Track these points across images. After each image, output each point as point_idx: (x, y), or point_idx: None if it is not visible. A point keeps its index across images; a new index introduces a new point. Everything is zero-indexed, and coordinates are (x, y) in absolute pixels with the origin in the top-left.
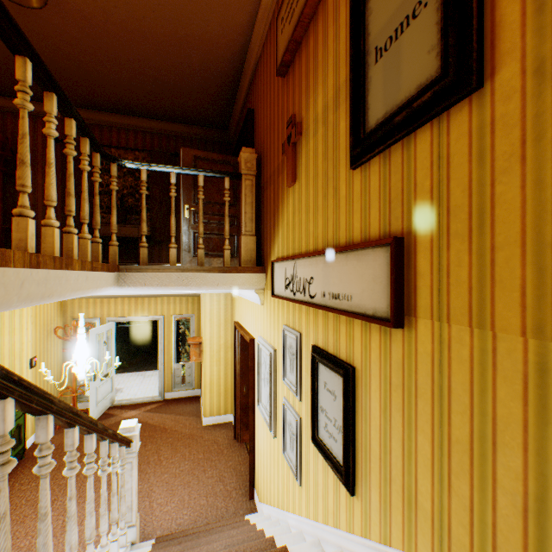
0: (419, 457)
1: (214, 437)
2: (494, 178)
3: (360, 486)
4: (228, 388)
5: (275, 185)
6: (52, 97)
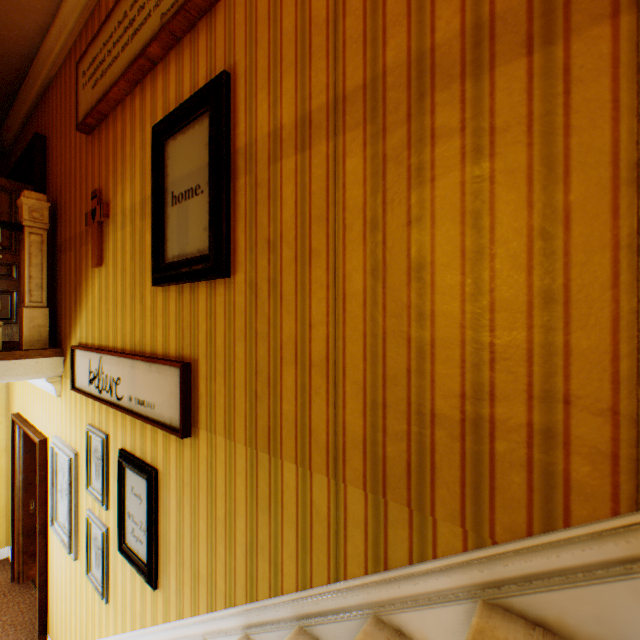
0: (201, 537)
1: None
2: (236, 341)
3: (163, 578)
4: (2, 510)
5: (78, 253)
6: None
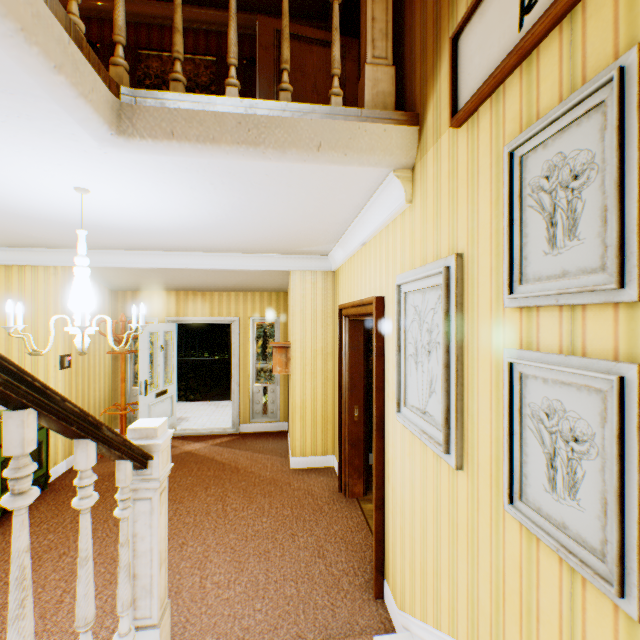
0: None
1: (307, 486)
2: None
3: None
4: (328, 416)
5: None
6: None
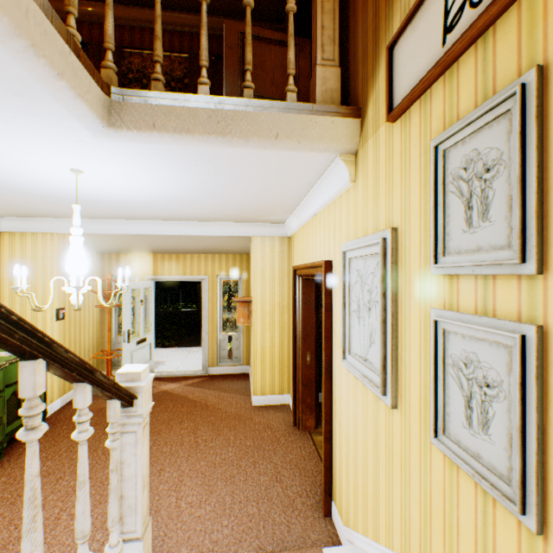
0: None
1: (266, 421)
2: None
3: None
4: (284, 361)
5: None
6: None
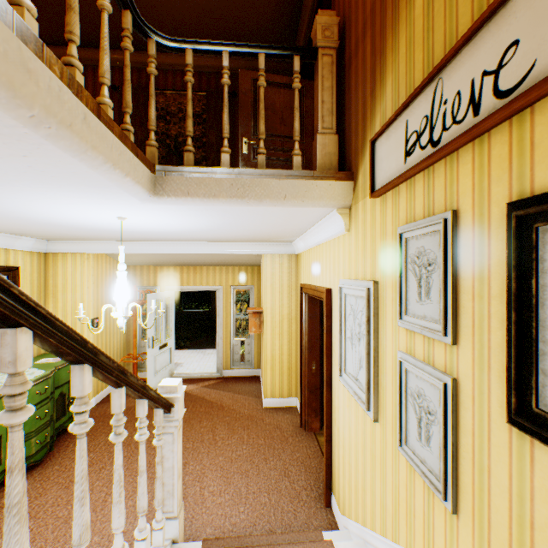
0: None
1: (276, 422)
2: None
3: None
4: (292, 367)
5: (375, 22)
6: None
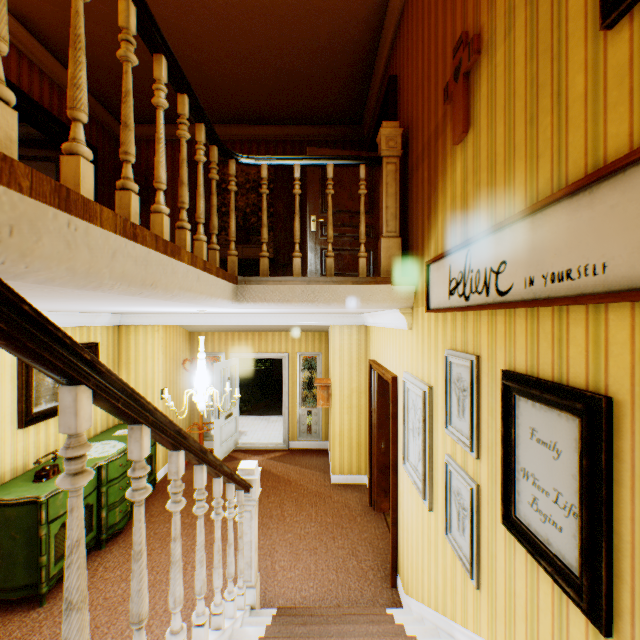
0: None
1: (344, 500)
2: None
3: (626, 624)
4: (362, 442)
5: (430, 156)
6: (160, 61)
